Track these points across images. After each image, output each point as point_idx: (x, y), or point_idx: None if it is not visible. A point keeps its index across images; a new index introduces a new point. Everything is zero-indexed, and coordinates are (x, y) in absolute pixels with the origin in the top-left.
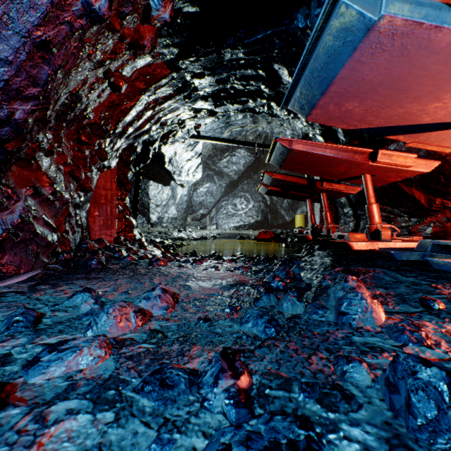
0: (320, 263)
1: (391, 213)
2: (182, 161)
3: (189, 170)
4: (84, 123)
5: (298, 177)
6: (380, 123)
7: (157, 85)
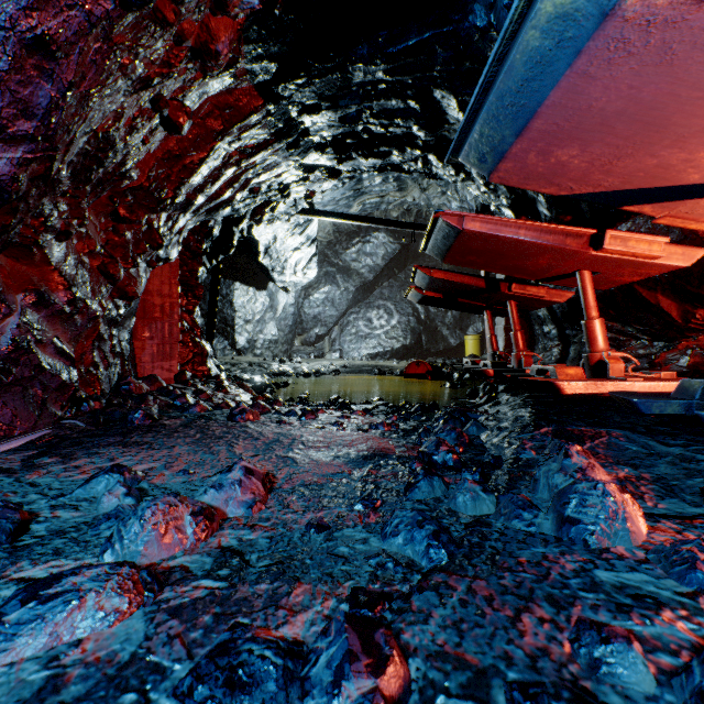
0: (514, 417)
1: (621, 334)
2: (285, 251)
3: (296, 266)
4: (123, 187)
5: (471, 276)
6: (614, 184)
7: (243, 125)
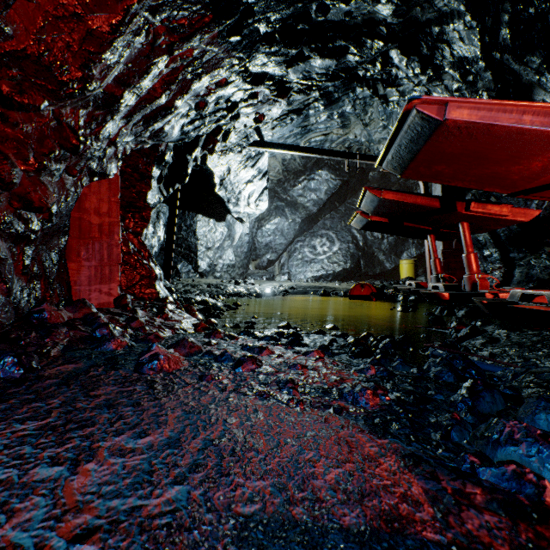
0: None
1: None
2: (239, 183)
3: (249, 198)
4: None
5: (424, 196)
6: None
7: None
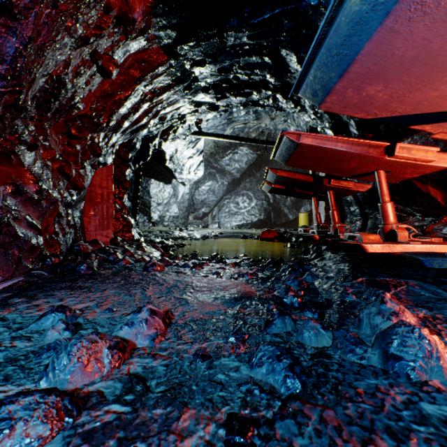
0: (337, 270)
1: (403, 212)
2: (183, 159)
3: (190, 168)
4: (74, 115)
5: (304, 175)
6: (406, 110)
7: (154, 74)
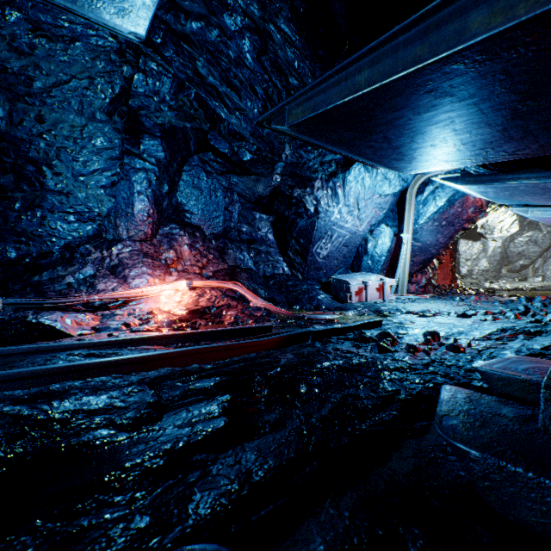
0: None
1: None
2: (493, 224)
3: (501, 229)
4: None
5: None
6: None
7: None
